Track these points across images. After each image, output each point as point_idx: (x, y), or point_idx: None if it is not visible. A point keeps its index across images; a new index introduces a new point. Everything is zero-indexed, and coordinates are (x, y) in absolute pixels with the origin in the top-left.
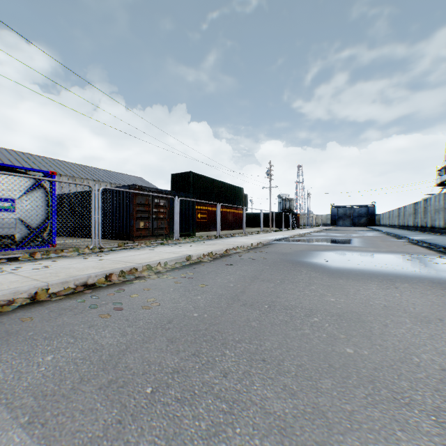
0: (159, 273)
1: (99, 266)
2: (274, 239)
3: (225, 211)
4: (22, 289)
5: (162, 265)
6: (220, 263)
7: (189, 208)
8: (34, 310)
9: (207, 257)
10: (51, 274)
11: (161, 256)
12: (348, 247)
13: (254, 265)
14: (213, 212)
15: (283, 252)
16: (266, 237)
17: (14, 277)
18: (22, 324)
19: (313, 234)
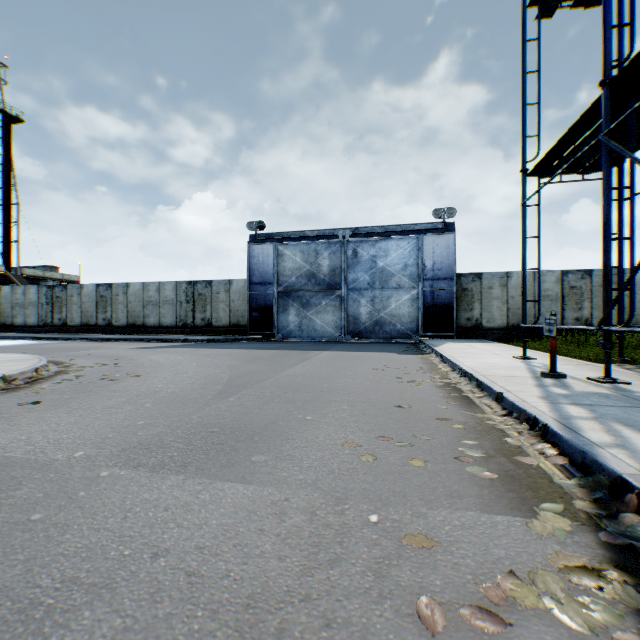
0: None
1: None
2: None
3: None
4: None
5: None
6: None
7: None
8: None
9: None
10: None
11: None
12: None
13: None
14: None
15: None
16: None
17: None
18: None
19: None
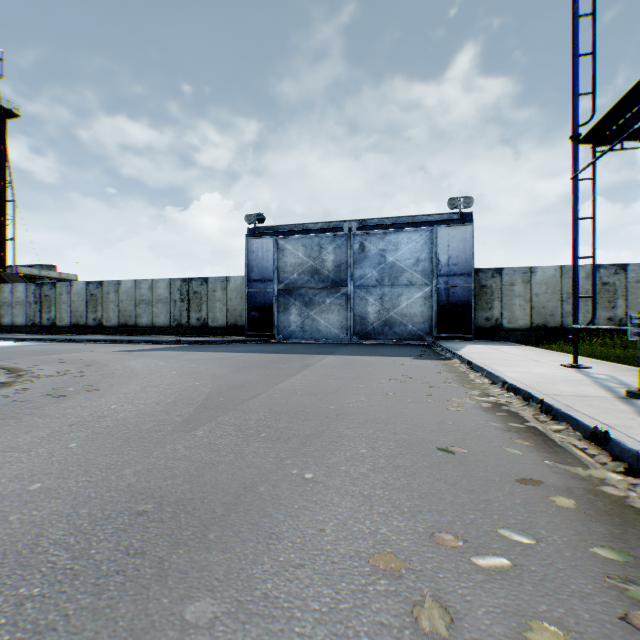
0: None
1: None
2: None
3: None
4: None
5: None
6: None
7: None
8: None
9: None
10: None
11: None
12: None
13: None
14: None
15: None
16: None
17: None
18: None
19: None
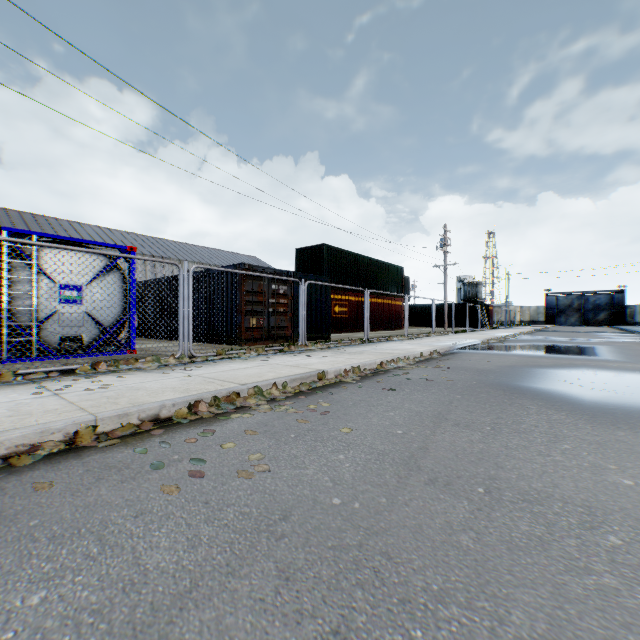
0: (273, 401)
1: (182, 387)
2: (456, 345)
3: (375, 302)
4: (54, 426)
5: (279, 387)
6: (373, 386)
7: (322, 297)
8: (63, 466)
9: (350, 374)
10: (109, 399)
11: (278, 371)
12: (595, 361)
13: (433, 392)
14: (357, 303)
15: (478, 369)
16: (443, 343)
17: (55, 402)
18: (31, 497)
19: (520, 338)
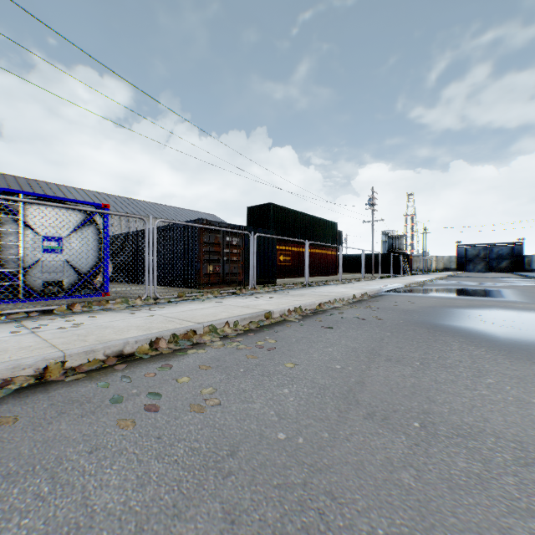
0: (226, 338)
1: (145, 326)
2: (383, 289)
3: (314, 252)
4: (25, 362)
5: (231, 325)
6: (313, 325)
7: (269, 247)
8: (30, 400)
9: (293, 314)
10: (79, 336)
11: (230, 311)
12: (503, 302)
13: (366, 330)
14: (299, 253)
15: (403, 309)
16: (372, 287)
17: (30, 339)
18: None
19: (436, 282)
